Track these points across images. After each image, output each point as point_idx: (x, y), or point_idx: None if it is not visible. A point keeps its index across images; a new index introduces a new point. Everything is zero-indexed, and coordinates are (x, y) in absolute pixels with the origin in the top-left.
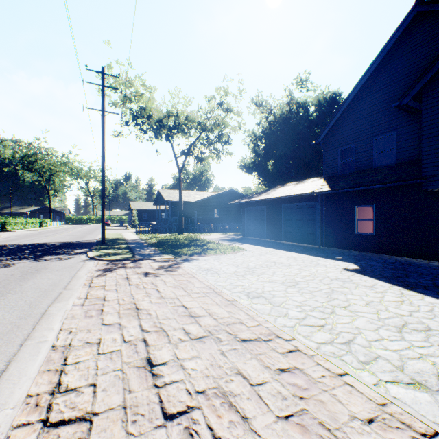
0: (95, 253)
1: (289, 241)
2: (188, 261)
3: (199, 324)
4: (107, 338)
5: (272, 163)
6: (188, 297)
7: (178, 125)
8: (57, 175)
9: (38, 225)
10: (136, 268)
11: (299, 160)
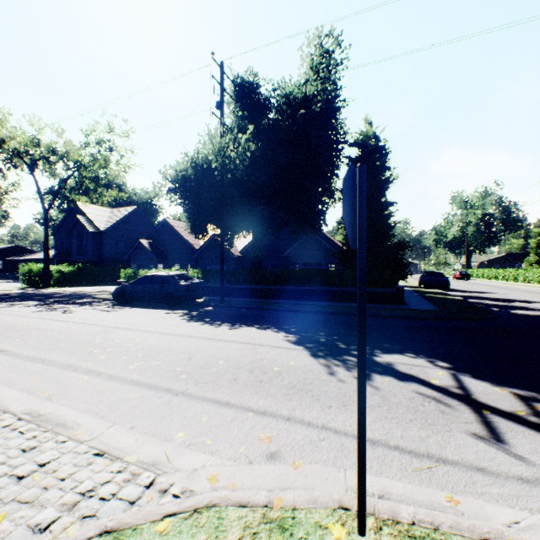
0: None
1: None
2: None
3: None
4: None
5: None
6: None
7: None
8: None
9: None
10: None
11: None
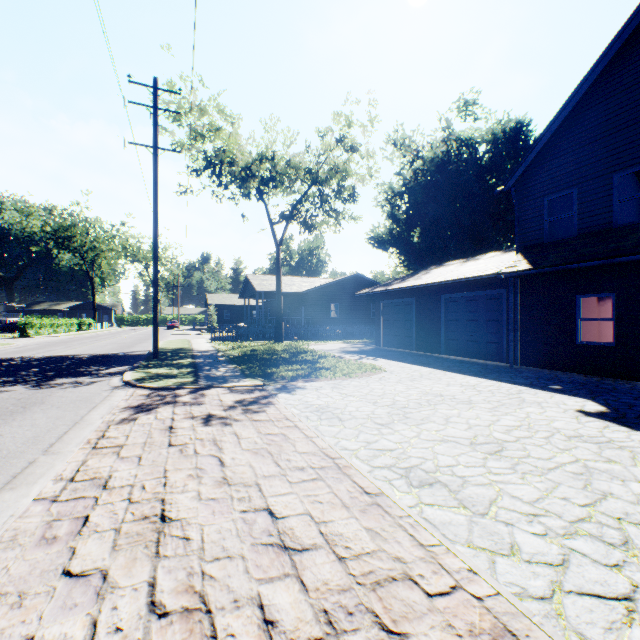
0: (136, 374)
1: (453, 354)
2: (288, 391)
3: (302, 584)
4: (48, 638)
5: (419, 234)
6: (282, 481)
7: (276, 175)
8: (104, 256)
9: (76, 328)
10: (194, 405)
11: (461, 229)
